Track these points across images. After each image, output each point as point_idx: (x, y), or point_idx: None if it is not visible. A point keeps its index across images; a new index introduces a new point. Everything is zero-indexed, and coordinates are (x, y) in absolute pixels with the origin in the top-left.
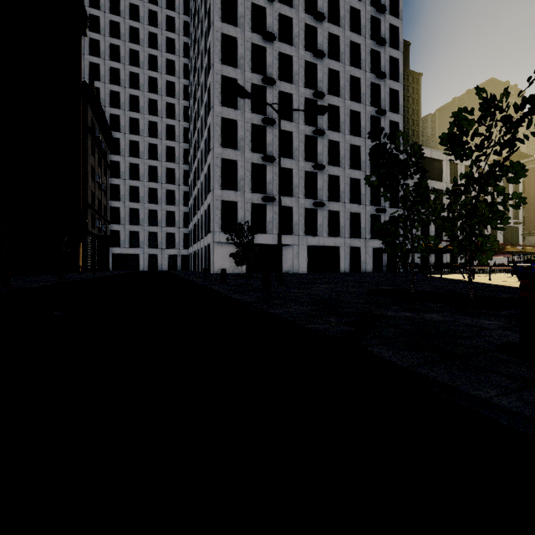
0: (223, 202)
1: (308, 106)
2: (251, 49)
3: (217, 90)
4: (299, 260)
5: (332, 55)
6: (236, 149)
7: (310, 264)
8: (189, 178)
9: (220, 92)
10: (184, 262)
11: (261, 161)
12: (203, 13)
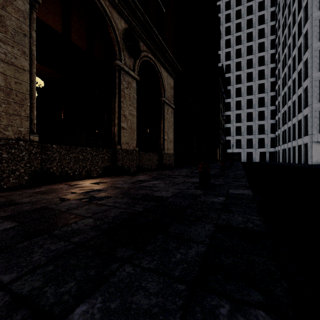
0: None
1: None
2: None
3: (315, 32)
4: None
5: None
6: None
7: None
8: (275, 100)
9: (318, 32)
10: (270, 156)
11: None
12: None
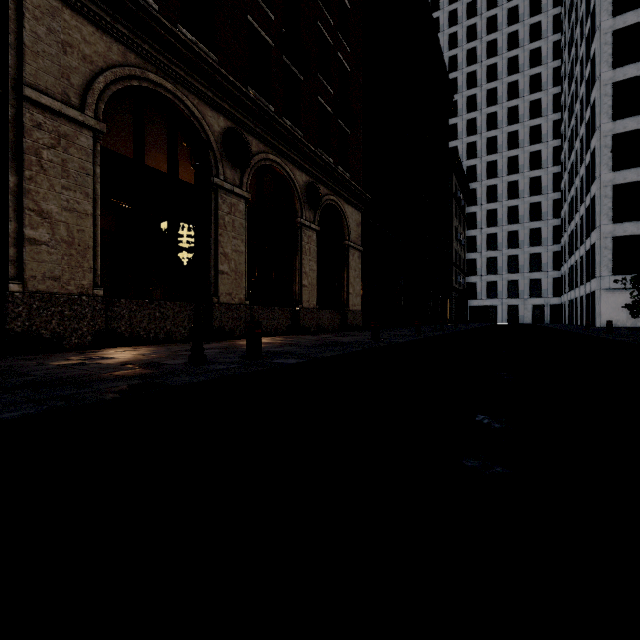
0: (615, 239)
1: None
2: None
3: (605, 105)
4: None
5: None
6: (637, 166)
7: None
8: (561, 209)
9: (609, 105)
10: (553, 313)
11: None
12: (583, 11)
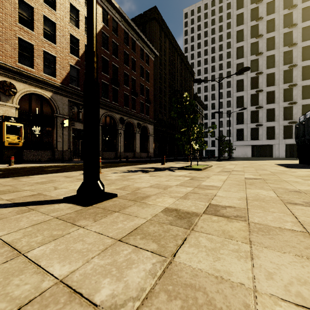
0: (237, 129)
1: (286, 73)
2: (250, 63)
3: (234, 87)
4: (279, 151)
5: (306, 38)
6: (243, 107)
7: (288, 153)
8: None
9: (235, 87)
10: None
11: (255, 109)
12: None
